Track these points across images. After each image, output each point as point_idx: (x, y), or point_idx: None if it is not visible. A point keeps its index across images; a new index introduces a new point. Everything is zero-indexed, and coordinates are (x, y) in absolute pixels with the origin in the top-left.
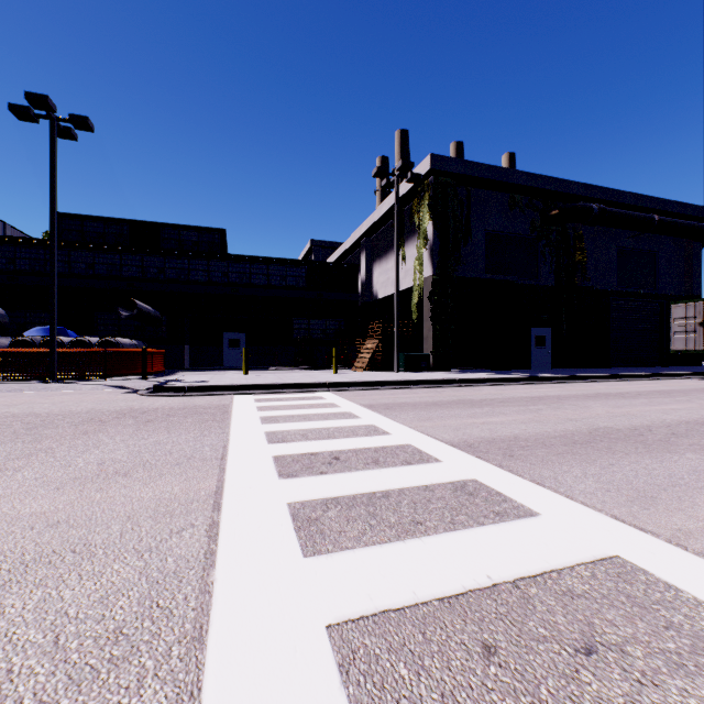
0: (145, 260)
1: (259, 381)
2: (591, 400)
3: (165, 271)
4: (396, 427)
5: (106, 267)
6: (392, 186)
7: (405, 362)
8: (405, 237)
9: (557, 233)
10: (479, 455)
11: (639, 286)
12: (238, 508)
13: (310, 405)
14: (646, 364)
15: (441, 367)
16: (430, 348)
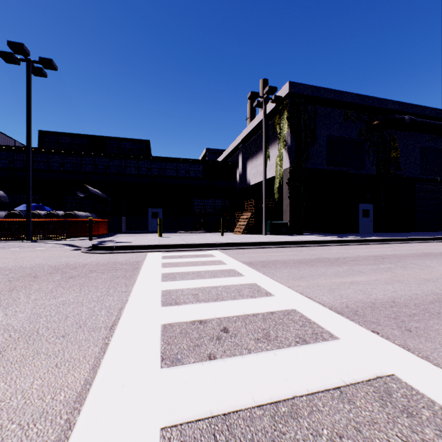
0: (97, 160)
1: (167, 241)
2: (426, 260)
3: (110, 167)
4: (276, 286)
5: (71, 165)
6: (261, 106)
7: (270, 228)
8: (269, 142)
9: (377, 137)
10: (373, 329)
11: (436, 174)
12: (89, 441)
13: (203, 262)
14: (441, 229)
15: (296, 232)
16: (288, 218)
